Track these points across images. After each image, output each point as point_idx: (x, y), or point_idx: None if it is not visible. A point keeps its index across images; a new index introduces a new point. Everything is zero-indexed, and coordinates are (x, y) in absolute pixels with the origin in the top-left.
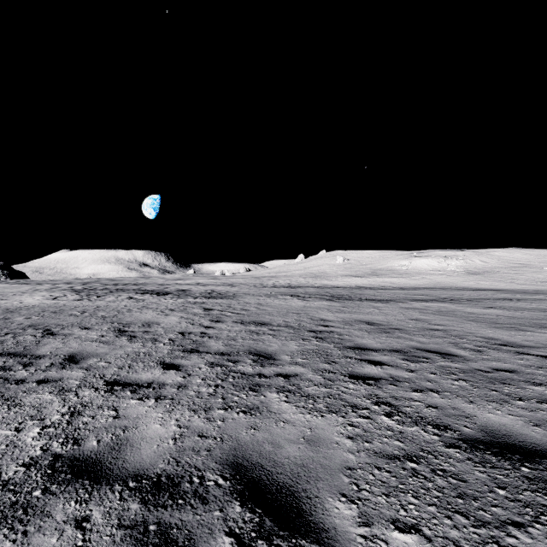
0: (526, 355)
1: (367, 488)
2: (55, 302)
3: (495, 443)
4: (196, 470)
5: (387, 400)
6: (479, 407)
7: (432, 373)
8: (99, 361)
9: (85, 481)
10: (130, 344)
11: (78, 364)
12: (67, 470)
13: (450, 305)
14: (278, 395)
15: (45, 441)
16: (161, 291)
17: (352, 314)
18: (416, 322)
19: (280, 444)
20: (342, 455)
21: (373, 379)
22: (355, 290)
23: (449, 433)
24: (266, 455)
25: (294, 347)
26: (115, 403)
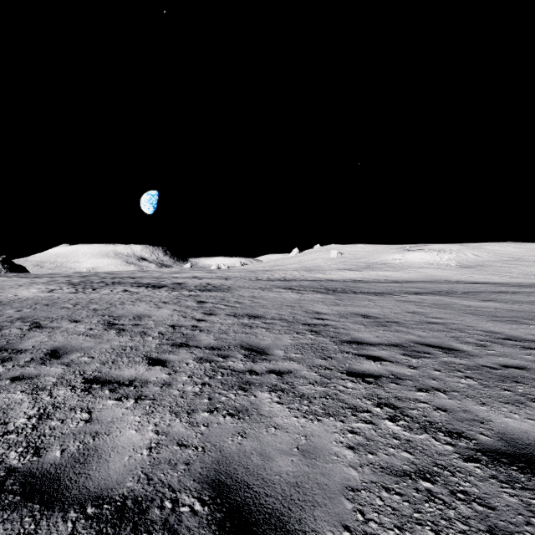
0: (533, 350)
1: (374, 518)
2: (50, 295)
3: (519, 455)
4: (169, 490)
5: (390, 401)
6: (494, 409)
7: (436, 370)
8: (82, 356)
9: (35, 505)
10: (118, 337)
11: (59, 359)
12: (17, 490)
13: (446, 298)
14: (269, 395)
15: (2, 451)
16: (157, 284)
17: (347, 307)
18: (413, 315)
19: (271, 455)
20: (342, 470)
21: (373, 376)
22: (349, 283)
23: (465, 442)
24: (253, 471)
25: (288, 341)
26: (90, 404)
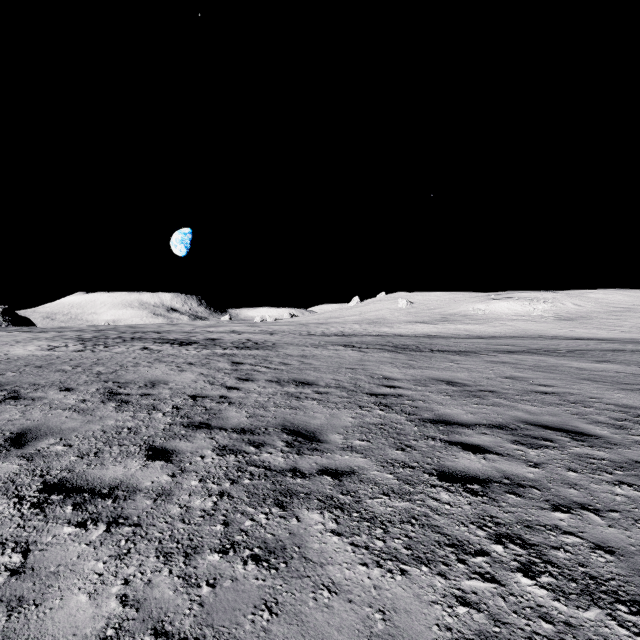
0: None
1: None
2: (49, 354)
3: None
4: None
5: (515, 530)
6: None
7: (571, 470)
8: (56, 444)
9: None
10: (115, 413)
11: (21, 448)
12: None
13: (549, 358)
14: (321, 516)
15: None
16: (186, 341)
17: (424, 371)
18: (513, 382)
19: None
20: None
21: (478, 480)
22: (422, 339)
23: None
24: None
25: (348, 420)
26: (34, 535)
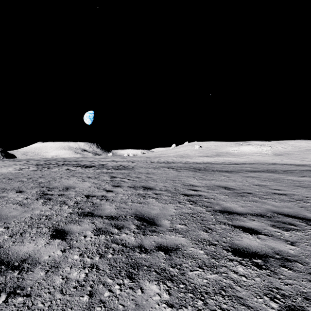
0: None
1: None
2: (18, 172)
3: None
4: None
5: (298, 302)
6: None
7: None
8: None
9: None
10: (41, 206)
11: None
12: None
13: (274, 174)
14: (158, 287)
15: None
16: (89, 165)
17: (211, 181)
18: (260, 187)
19: None
20: None
21: (259, 255)
22: (207, 164)
23: None
24: None
25: (173, 210)
26: None
